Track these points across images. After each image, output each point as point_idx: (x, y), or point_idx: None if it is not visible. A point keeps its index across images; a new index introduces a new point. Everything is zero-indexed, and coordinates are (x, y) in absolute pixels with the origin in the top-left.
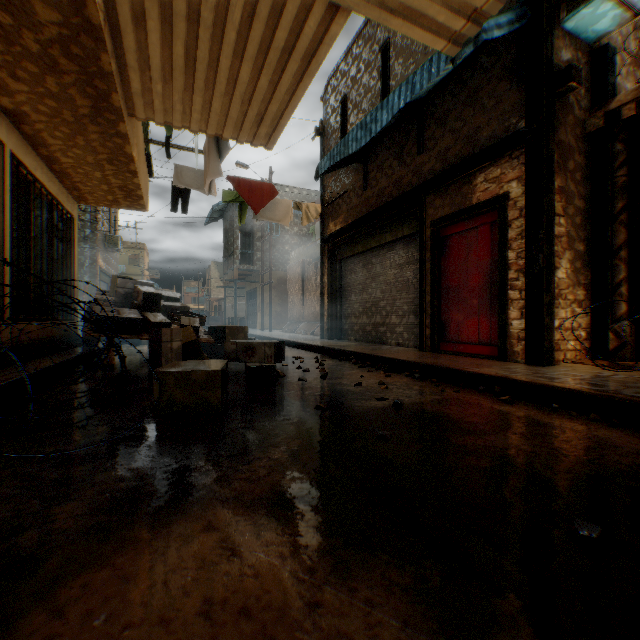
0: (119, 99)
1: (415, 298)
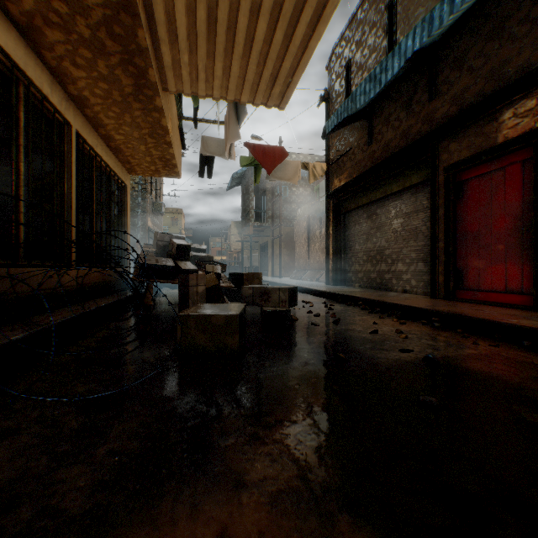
0: (154, 74)
1: (424, 246)
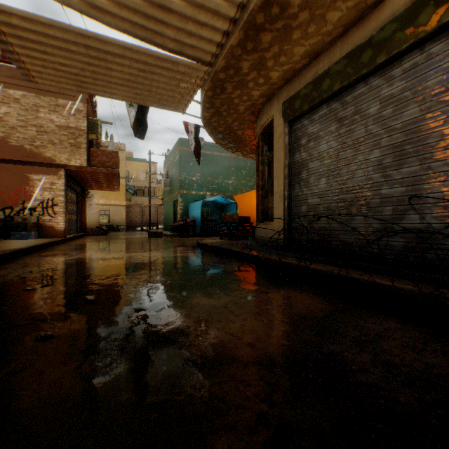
0: None
1: None
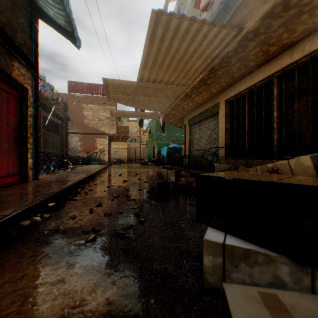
0: (231, 48)
1: None
